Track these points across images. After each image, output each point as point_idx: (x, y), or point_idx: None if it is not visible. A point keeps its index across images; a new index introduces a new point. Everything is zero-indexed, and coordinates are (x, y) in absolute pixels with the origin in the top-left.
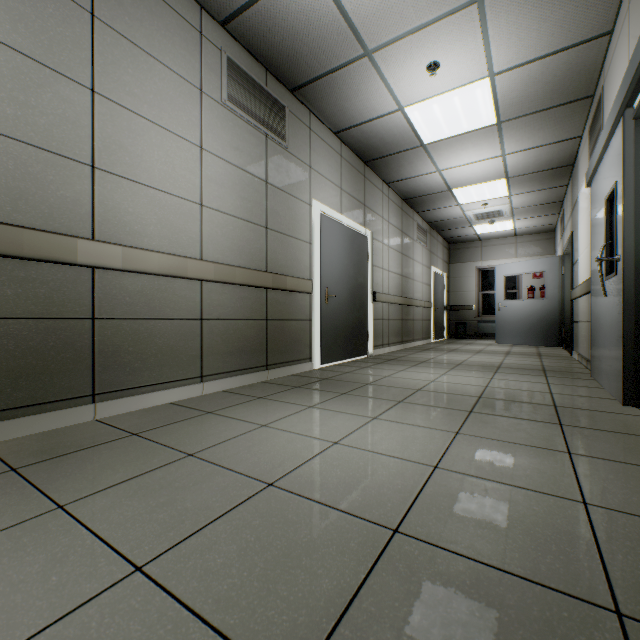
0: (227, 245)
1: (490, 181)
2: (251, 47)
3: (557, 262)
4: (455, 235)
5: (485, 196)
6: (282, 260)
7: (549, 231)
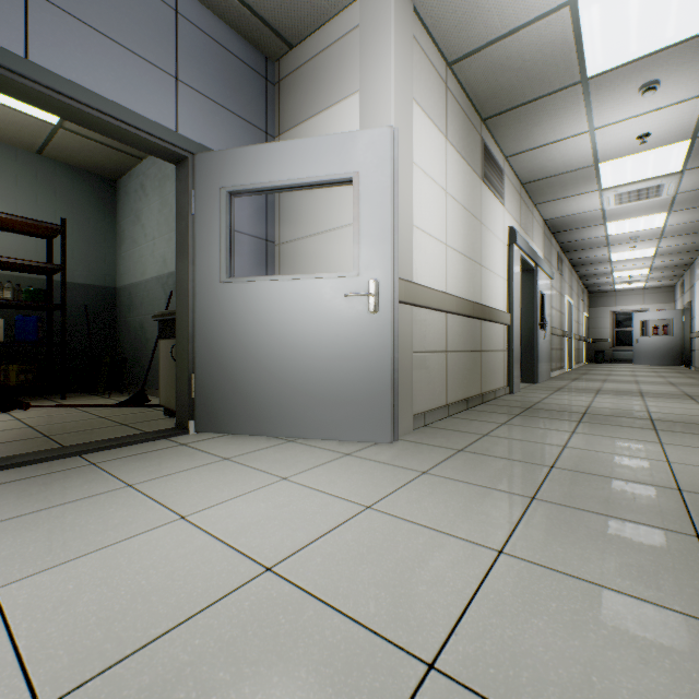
0: (557, 322)
1: (639, 269)
2: (562, 246)
3: (679, 313)
4: (597, 289)
5: (632, 274)
6: (561, 324)
7: (669, 286)
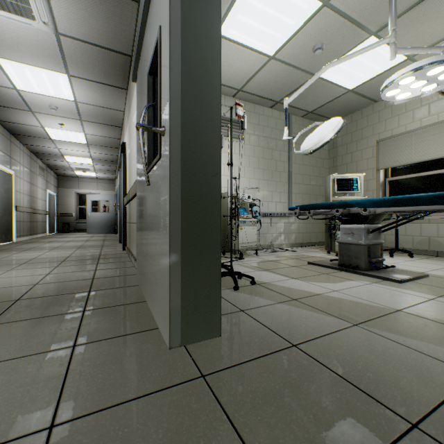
0: None
1: (84, 158)
2: None
3: (114, 197)
4: (63, 173)
5: (82, 162)
6: None
7: (113, 180)
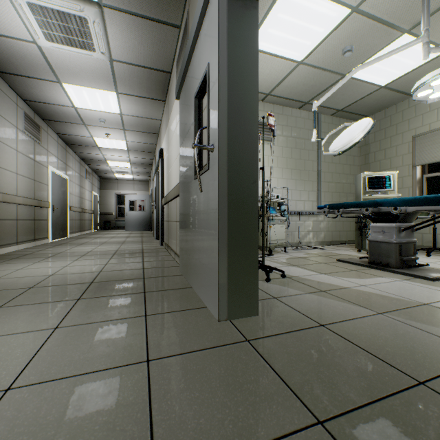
0: (24, 189)
1: (124, 162)
2: (33, 107)
3: (149, 197)
4: (105, 176)
5: (122, 166)
6: (39, 193)
7: (147, 181)
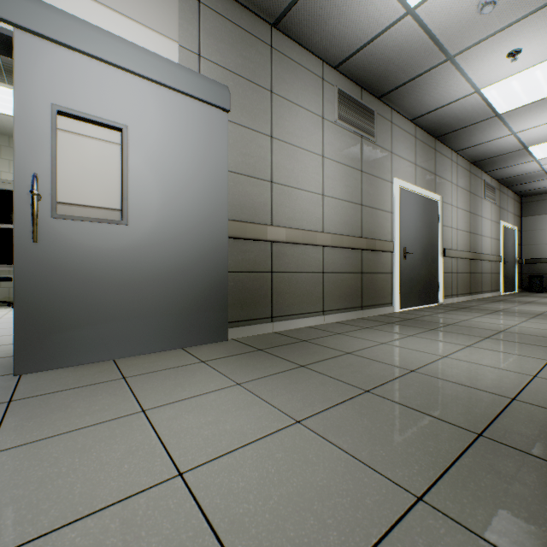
0: (337, 220)
1: None
2: (353, 76)
3: None
4: (529, 188)
5: None
6: (371, 228)
7: None
